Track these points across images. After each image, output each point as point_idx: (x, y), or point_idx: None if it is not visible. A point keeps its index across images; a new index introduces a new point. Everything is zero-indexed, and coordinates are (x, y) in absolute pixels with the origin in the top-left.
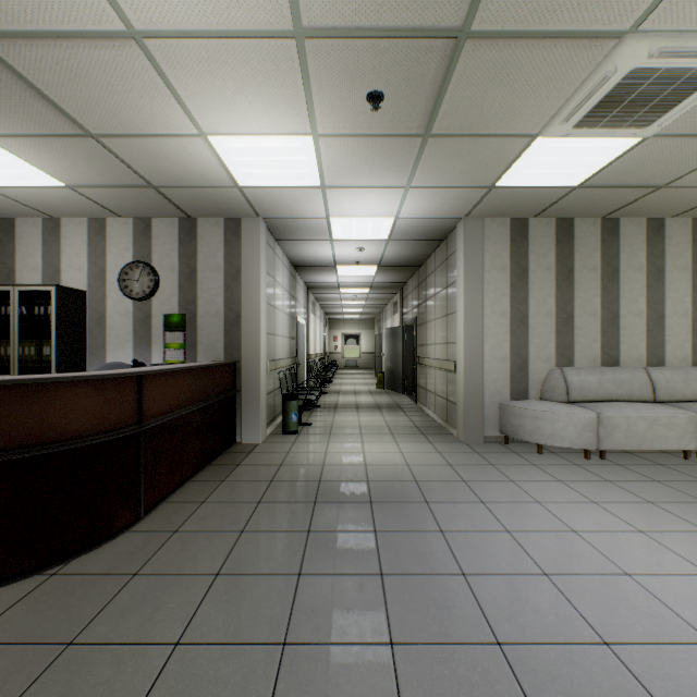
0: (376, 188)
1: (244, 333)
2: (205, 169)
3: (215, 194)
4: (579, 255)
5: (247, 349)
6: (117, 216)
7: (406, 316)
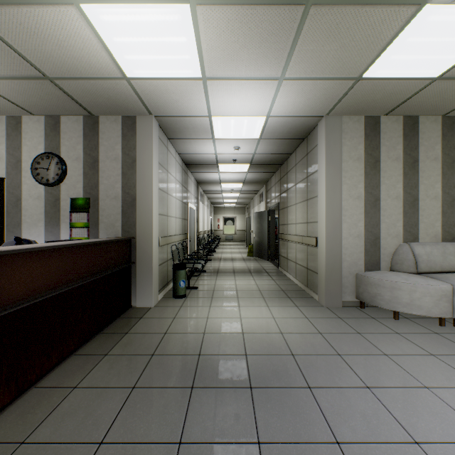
0: (252, 81)
1: (138, 214)
2: (90, 54)
3: (107, 88)
4: (423, 147)
5: (141, 227)
6: (29, 113)
7: (270, 203)
